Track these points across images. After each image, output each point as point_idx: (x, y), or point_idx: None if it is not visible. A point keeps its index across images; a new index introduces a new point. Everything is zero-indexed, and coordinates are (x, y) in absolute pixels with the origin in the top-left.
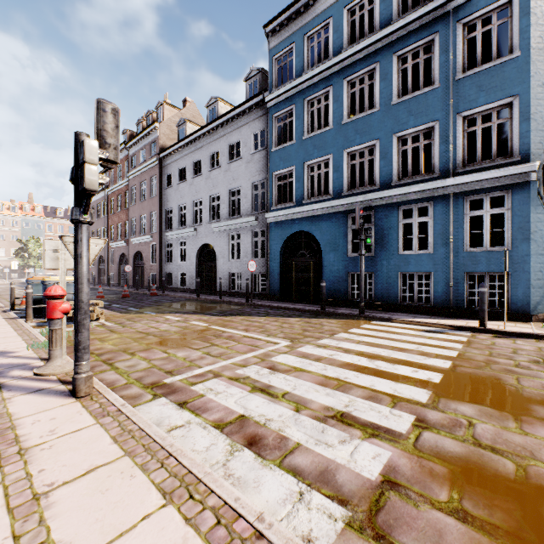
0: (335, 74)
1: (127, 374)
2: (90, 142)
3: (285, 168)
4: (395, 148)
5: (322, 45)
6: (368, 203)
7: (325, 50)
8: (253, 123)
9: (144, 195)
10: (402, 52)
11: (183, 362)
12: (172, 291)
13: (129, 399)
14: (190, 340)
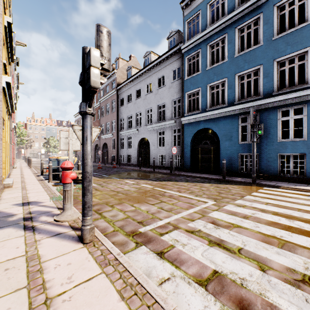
0: (229, 25)
1: (112, 222)
2: (94, 50)
3: (194, 89)
4: (275, 69)
5: (219, 8)
6: (254, 108)
7: (217, 15)
8: (173, 64)
9: (108, 111)
10: (281, 3)
11: (147, 214)
12: (124, 165)
13: (119, 245)
14: (146, 197)
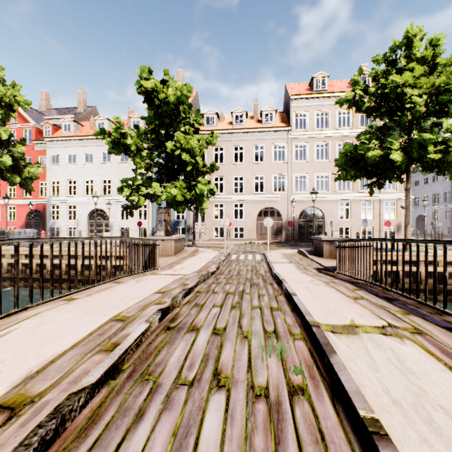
0: None
1: None
2: None
3: None
4: None
5: None
6: None
7: None
8: None
9: None
10: None
11: None
12: None
13: None
14: None
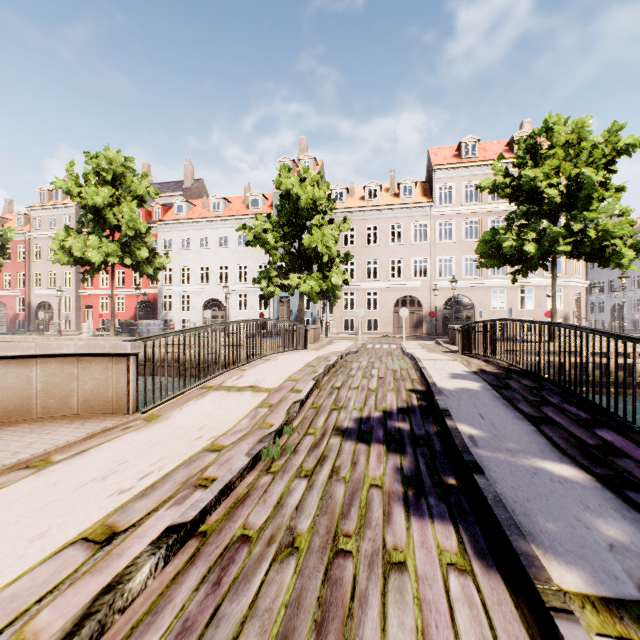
0: None
1: None
2: None
3: None
4: None
5: None
6: None
7: None
8: None
9: None
10: None
11: None
12: None
13: None
14: None
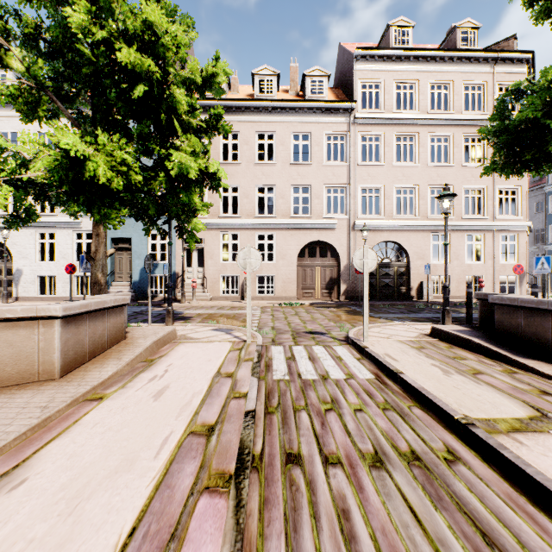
0: None
1: None
2: None
3: None
4: None
5: None
6: None
7: None
8: (535, 198)
9: None
10: None
11: None
12: None
13: None
14: None
